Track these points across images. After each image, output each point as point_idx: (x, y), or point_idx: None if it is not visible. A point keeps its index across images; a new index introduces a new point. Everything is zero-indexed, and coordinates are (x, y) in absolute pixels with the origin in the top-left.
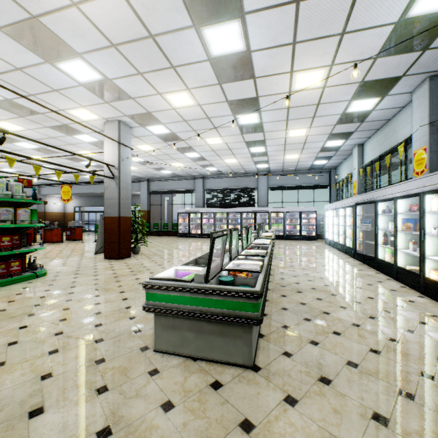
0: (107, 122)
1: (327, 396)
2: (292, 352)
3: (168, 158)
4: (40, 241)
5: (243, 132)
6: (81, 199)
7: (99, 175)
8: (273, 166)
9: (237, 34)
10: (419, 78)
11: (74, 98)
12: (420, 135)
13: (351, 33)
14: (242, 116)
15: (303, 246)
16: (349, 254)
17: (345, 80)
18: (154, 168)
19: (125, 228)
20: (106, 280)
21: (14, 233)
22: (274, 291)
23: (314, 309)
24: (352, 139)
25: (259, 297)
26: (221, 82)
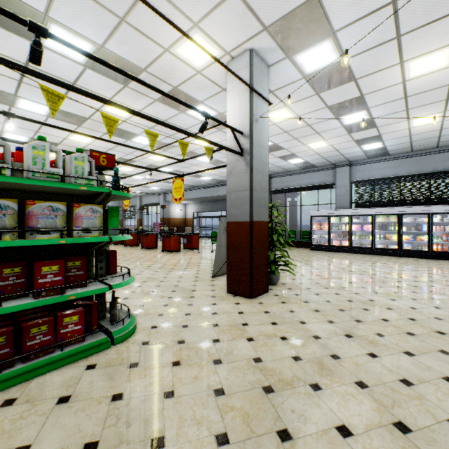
0: (230, 61)
1: None
2: None
3: (308, 133)
4: (160, 249)
5: None
6: (198, 204)
7: (220, 147)
8: None
9: None
10: None
11: (179, 2)
12: None
13: None
14: None
15: None
16: None
17: None
18: (281, 155)
19: (259, 242)
20: (246, 414)
21: (84, 252)
22: None
23: None
24: None
25: None
26: None
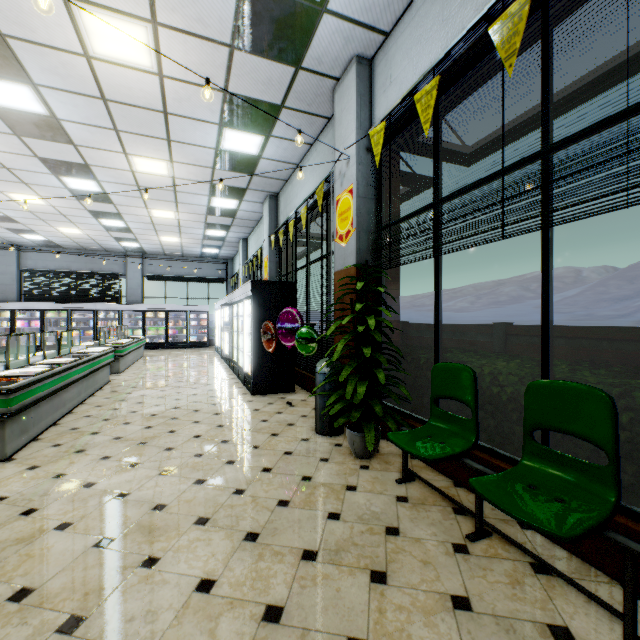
0: None
1: (73, 458)
2: (65, 443)
3: None
4: None
5: (80, 198)
6: None
7: None
8: (148, 247)
9: (30, 97)
10: (262, 194)
11: None
12: (266, 245)
13: (178, 142)
14: (71, 179)
15: (184, 354)
16: (225, 360)
17: (194, 177)
18: None
19: None
20: None
21: None
22: (91, 404)
23: (124, 411)
24: (234, 233)
25: (10, 393)
26: (19, 134)
